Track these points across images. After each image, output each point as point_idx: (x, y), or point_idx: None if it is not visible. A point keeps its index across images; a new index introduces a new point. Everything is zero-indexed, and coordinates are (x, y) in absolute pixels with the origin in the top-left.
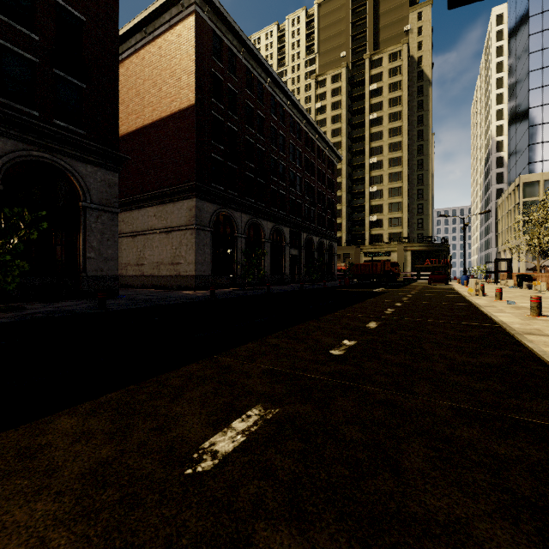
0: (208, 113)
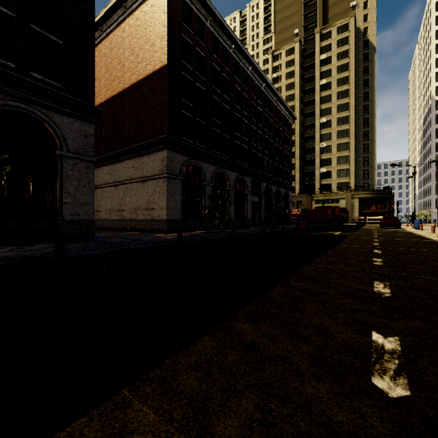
0: (179, 73)
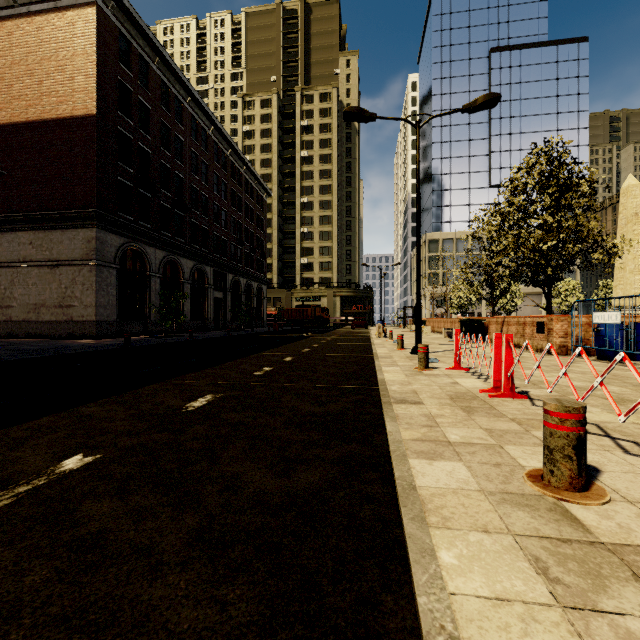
0: (113, 128)
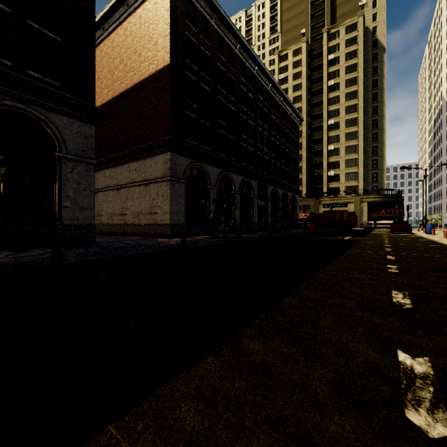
0: (183, 73)
